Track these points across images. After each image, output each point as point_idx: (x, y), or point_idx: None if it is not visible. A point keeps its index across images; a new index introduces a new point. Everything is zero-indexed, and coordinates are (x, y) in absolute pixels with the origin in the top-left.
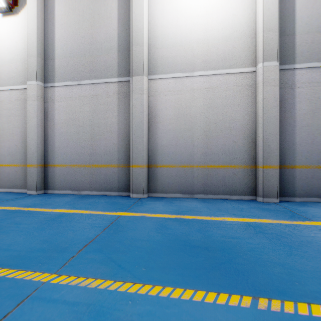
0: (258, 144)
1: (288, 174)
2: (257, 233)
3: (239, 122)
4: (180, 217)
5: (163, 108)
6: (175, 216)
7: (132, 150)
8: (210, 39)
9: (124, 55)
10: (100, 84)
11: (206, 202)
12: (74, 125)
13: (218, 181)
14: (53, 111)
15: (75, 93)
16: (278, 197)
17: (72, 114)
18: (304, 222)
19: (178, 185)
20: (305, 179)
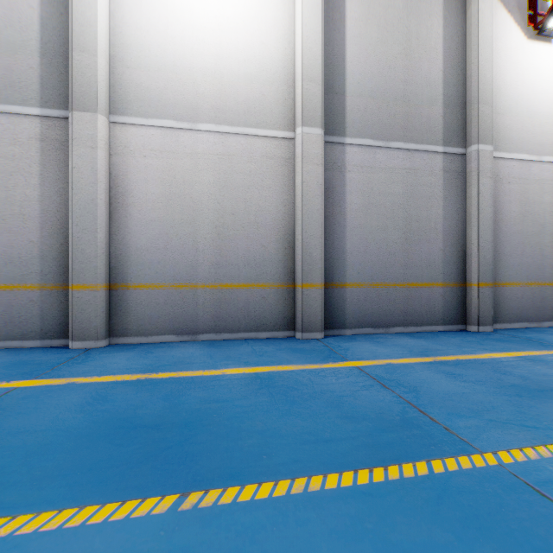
0: (296, 251)
1: (337, 296)
2: (259, 389)
3: (271, 215)
4: (148, 377)
5: (141, 180)
6: (139, 376)
7: (72, 256)
8: (226, 73)
9: (55, 65)
10: None
11: (215, 346)
12: None
13: (239, 310)
14: None
15: None
16: (323, 330)
17: None
18: (336, 364)
19: (170, 320)
20: (358, 303)
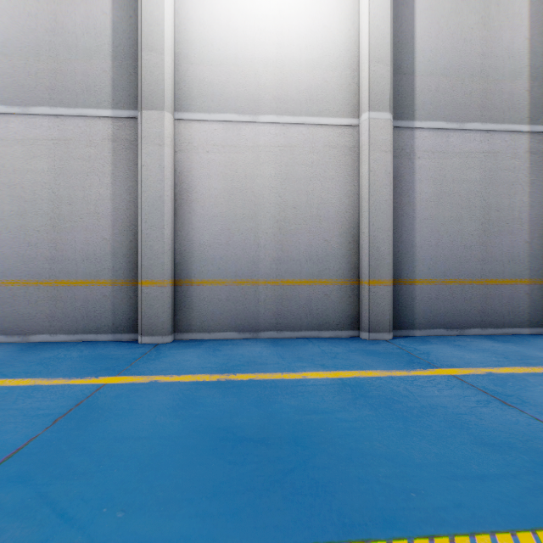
0: (361, 245)
1: (405, 294)
2: (355, 399)
3: (333, 207)
4: (228, 378)
5: (204, 176)
6: (217, 377)
7: (142, 252)
8: (287, 61)
9: (125, 67)
10: (74, 117)
11: (280, 345)
12: (13, 197)
13: (301, 307)
14: None
15: (16, 131)
16: (391, 330)
17: (8, 174)
18: (427, 372)
19: (232, 317)
20: (428, 301)
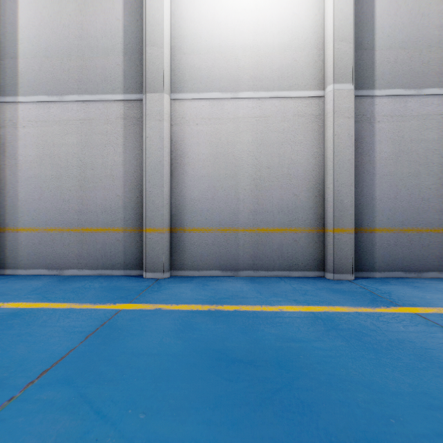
0: (327, 199)
1: (366, 241)
2: (328, 331)
3: (302, 167)
4: (216, 308)
5: (194, 144)
6: (208, 307)
7: (146, 206)
8: (262, 46)
9: (133, 60)
10: (95, 102)
11: (256, 282)
12: (52, 165)
13: (273, 251)
14: (15, 141)
15: (54, 115)
16: (353, 272)
17: (48, 147)
18: (390, 309)
19: (216, 258)
20: (387, 247)
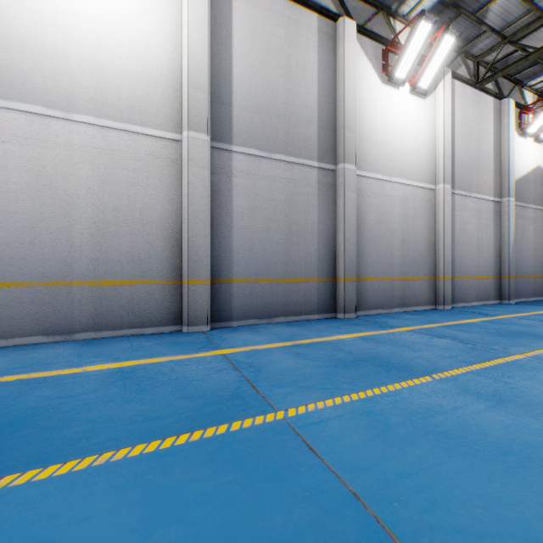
0: (183, 249)
1: (224, 291)
2: (115, 382)
3: (157, 213)
4: None
5: None
6: None
7: None
8: (107, 66)
9: None
10: None
11: (90, 344)
12: None
13: (122, 307)
14: None
15: None
16: (209, 323)
17: None
18: (206, 353)
19: (38, 320)
20: (244, 297)
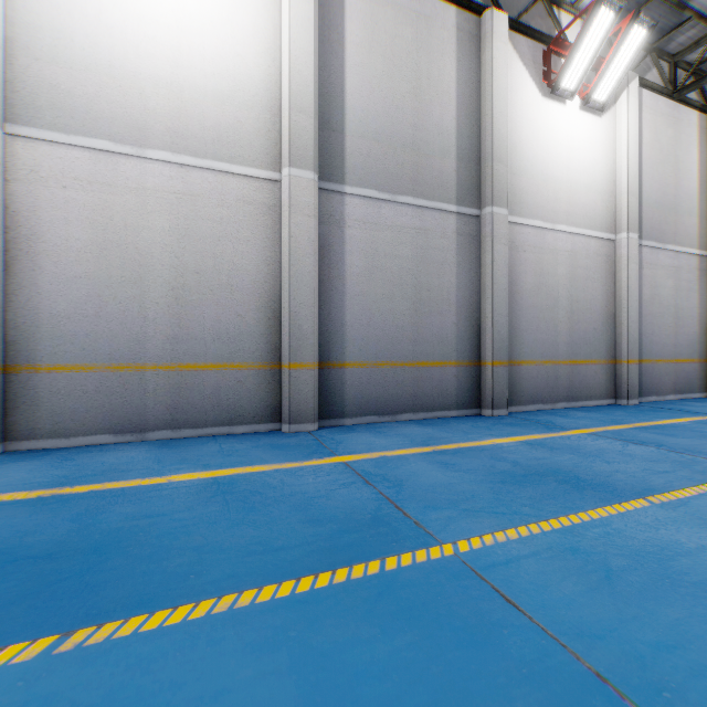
0: (282, 323)
1: (335, 379)
2: (213, 497)
3: (249, 275)
4: (57, 493)
5: (58, 220)
6: (42, 493)
7: None
8: (188, 87)
9: None
10: None
11: (169, 446)
12: None
13: (206, 398)
14: None
15: None
16: (316, 420)
17: None
18: (321, 461)
19: (104, 415)
20: (360, 386)
